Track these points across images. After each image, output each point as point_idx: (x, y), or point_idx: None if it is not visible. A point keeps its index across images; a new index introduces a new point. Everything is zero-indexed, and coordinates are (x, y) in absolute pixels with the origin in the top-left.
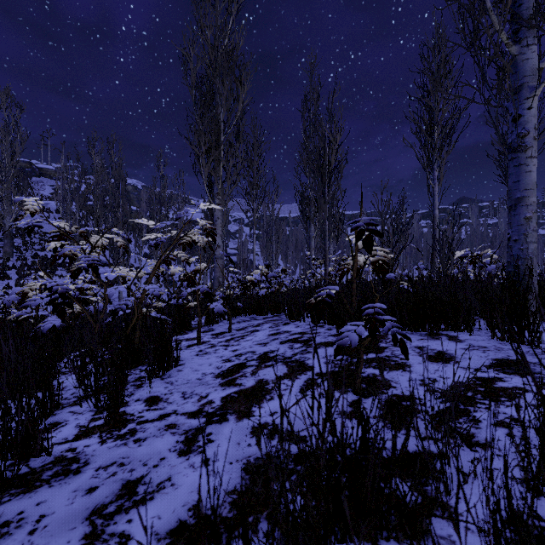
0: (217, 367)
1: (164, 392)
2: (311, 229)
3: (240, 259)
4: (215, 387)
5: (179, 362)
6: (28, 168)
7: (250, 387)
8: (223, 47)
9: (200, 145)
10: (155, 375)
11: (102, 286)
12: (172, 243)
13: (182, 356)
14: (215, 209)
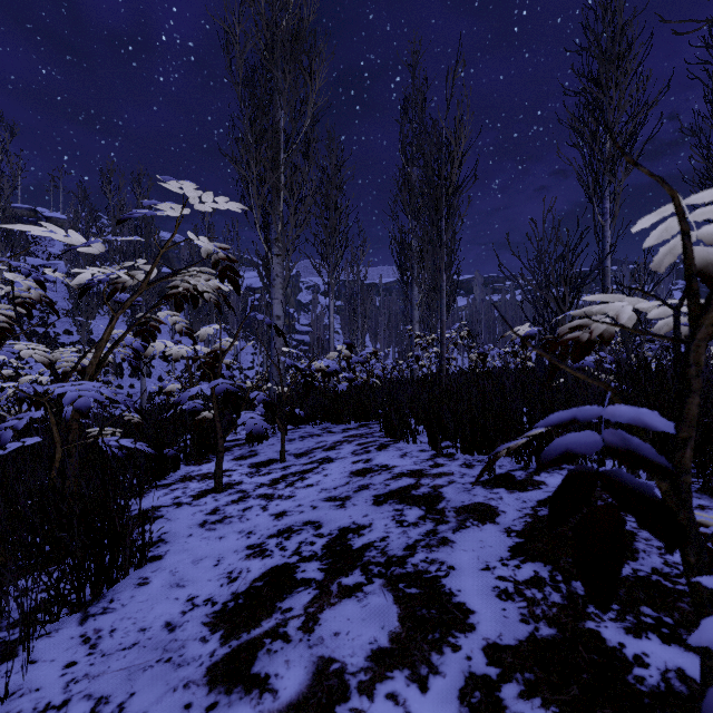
0: (229, 575)
1: (50, 693)
2: (413, 293)
3: (314, 338)
4: (193, 684)
5: (156, 547)
6: (32, 217)
7: (290, 710)
8: (285, 22)
9: (249, 165)
10: (68, 608)
11: (122, 375)
12: (137, 290)
13: (172, 526)
14: (273, 263)
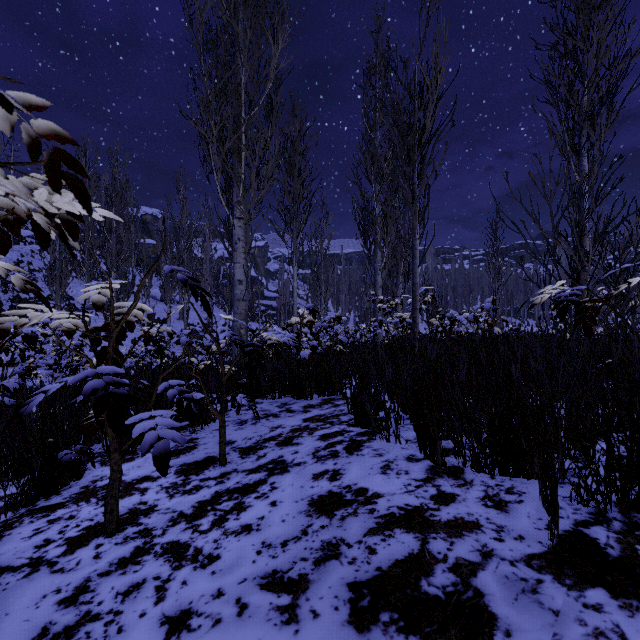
0: None
1: None
2: (376, 258)
3: (281, 303)
4: None
5: None
6: None
7: None
8: None
9: (210, 125)
10: None
11: None
12: None
13: None
14: (235, 226)
